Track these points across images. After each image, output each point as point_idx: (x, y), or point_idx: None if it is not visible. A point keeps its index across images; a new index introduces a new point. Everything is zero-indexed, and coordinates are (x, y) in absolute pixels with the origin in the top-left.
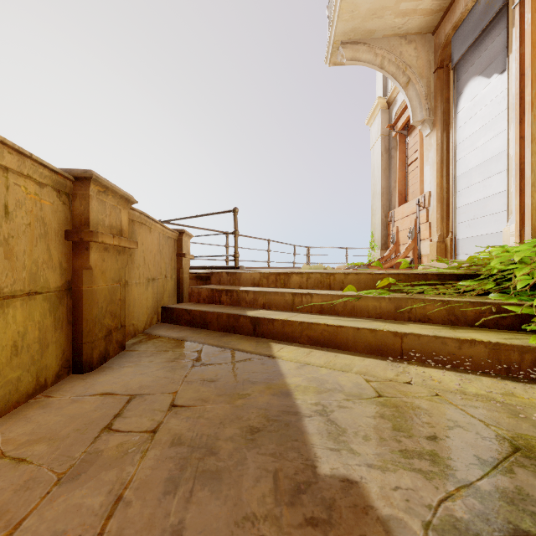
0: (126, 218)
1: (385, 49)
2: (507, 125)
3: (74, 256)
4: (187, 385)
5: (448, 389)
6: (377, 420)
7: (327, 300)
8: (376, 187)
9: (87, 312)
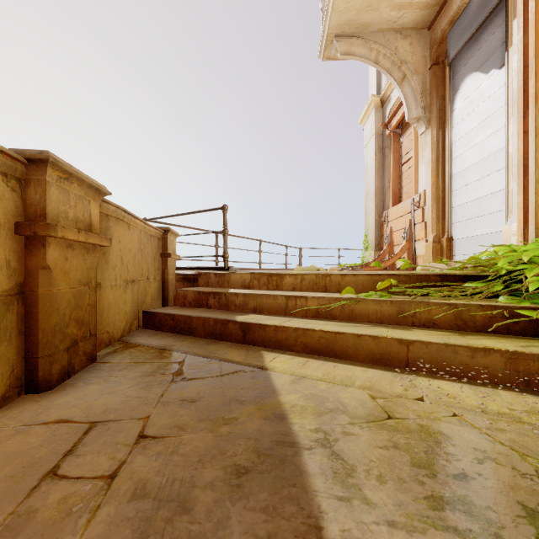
0: (98, 211)
1: (380, 44)
2: (507, 121)
3: (28, 254)
4: (162, 407)
5: (466, 406)
6: (391, 451)
7: (324, 303)
8: (369, 186)
9: (44, 321)
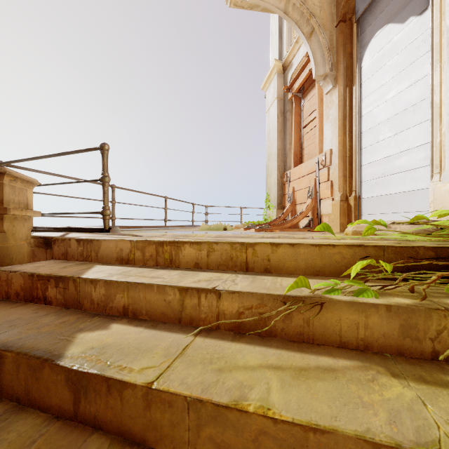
0: None
1: None
2: (431, 68)
3: None
4: None
5: None
6: None
7: (252, 304)
8: (272, 148)
9: None
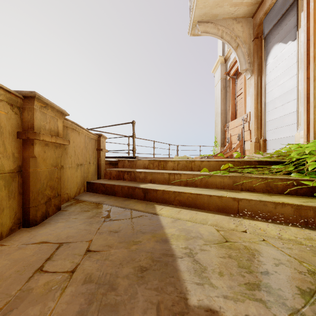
0: (62, 125)
1: (224, 26)
2: (297, 71)
3: (24, 149)
4: (99, 235)
5: (270, 235)
6: (227, 259)
7: (190, 177)
8: (218, 109)
9: (32, 186)
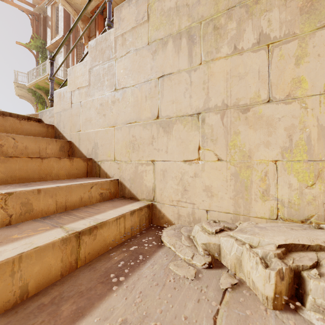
0: None
1: (28, 99)
2: None
3: None
4: None
5: None
6: None
7: None
8: None
9: None
